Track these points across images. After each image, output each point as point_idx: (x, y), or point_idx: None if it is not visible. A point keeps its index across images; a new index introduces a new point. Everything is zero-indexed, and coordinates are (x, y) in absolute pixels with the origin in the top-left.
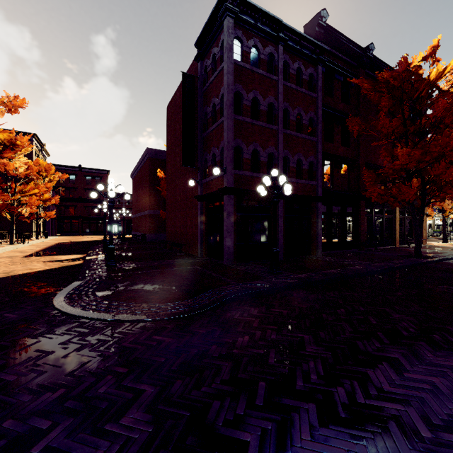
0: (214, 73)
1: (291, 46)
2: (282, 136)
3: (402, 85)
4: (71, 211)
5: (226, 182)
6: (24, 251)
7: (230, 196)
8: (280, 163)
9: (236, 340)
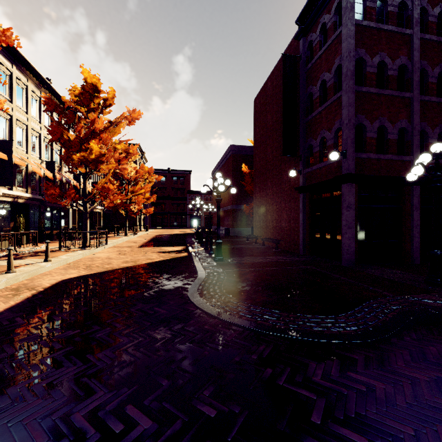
0: (325, 45)
1: None
2: (419, 104)
3: None
4: (162, 208)
5: (345, 168)
6: (136, 242)
7: (351, 184)
8: (416, 139)
9: None
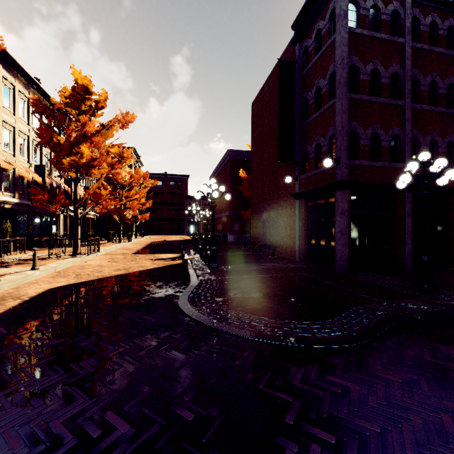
0: (319, 51)
1: None
2: (411, 112)
3: None
4: (158, 213)
5: (339, 175)
6: (130, 249)
7: (344, 191)
8: (408, 147)
9: None
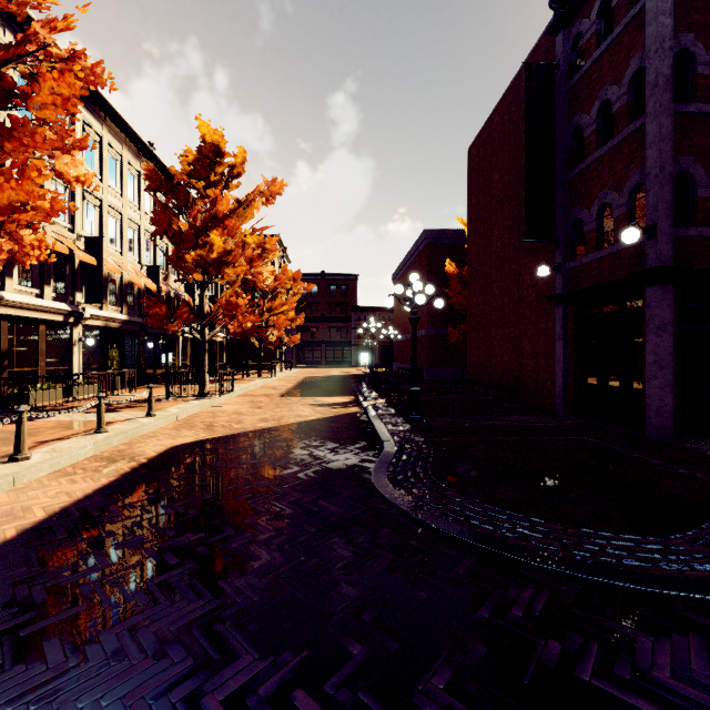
0: (608, 37)
1: None
2: None
3: None
4: (312, 334)
5: (653, 256)
6: (277, 388)
7: (666, 287)
8: None
9: None
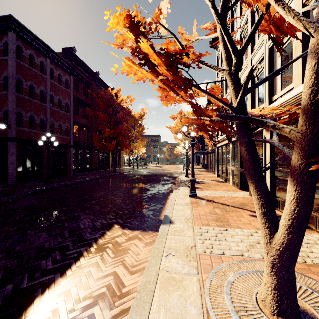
0: None
1: (55, 61)
2: (50, 110)
3: (109, 100)
4: None
5: (10, 133)
6: None
7: (14, 142)
8: (48, 125)
9: (42, 200)
